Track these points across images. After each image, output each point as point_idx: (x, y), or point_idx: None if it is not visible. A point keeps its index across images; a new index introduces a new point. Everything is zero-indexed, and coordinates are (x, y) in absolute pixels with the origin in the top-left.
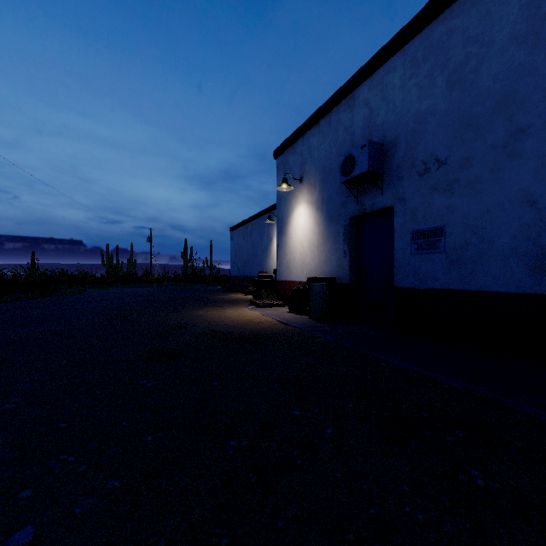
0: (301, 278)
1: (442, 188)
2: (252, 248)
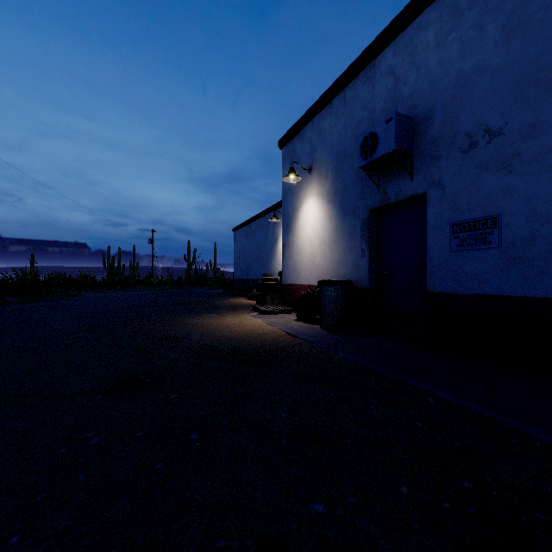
0: (310, 281)
1: (495, 165)
2: (256, 249)
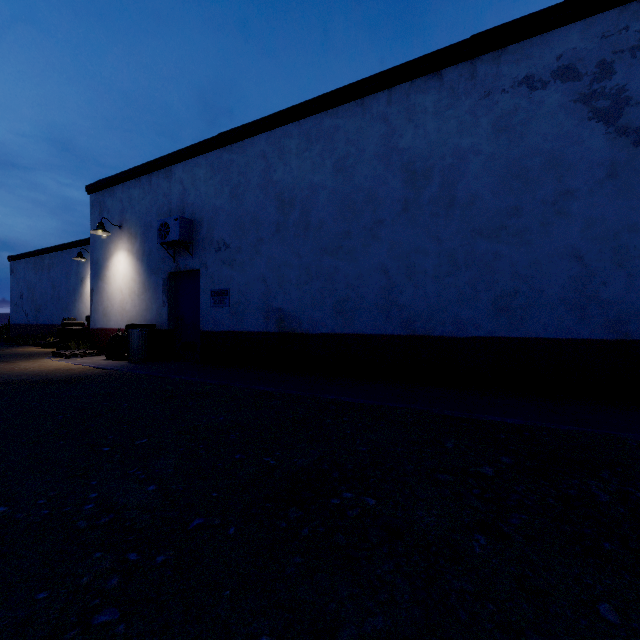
0: (121, 325)
1: (228, 263)
2: (51, 288)
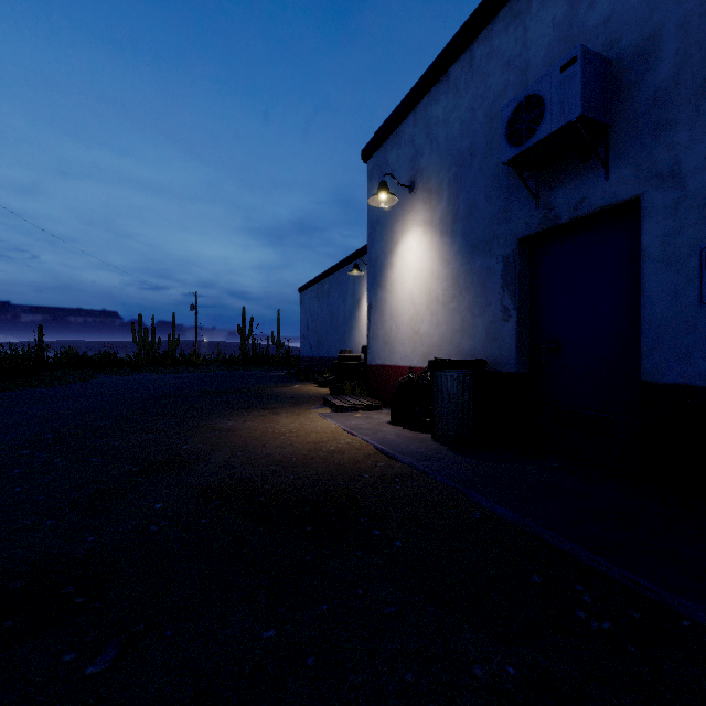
0: (412, 361)
1: None
2: (330, 316)
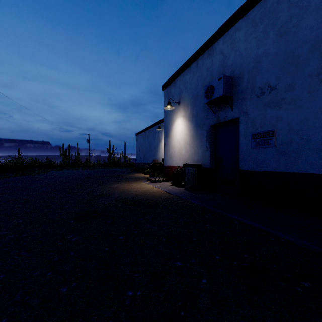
0: (179, 164)
1: (273, 104)
2: (148, 146)
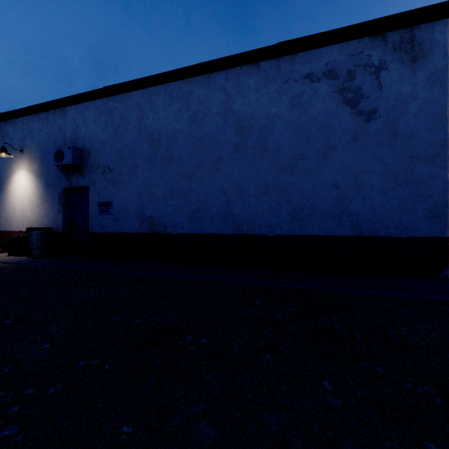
0: (22, 228)
1: (111, 182)
2: None
